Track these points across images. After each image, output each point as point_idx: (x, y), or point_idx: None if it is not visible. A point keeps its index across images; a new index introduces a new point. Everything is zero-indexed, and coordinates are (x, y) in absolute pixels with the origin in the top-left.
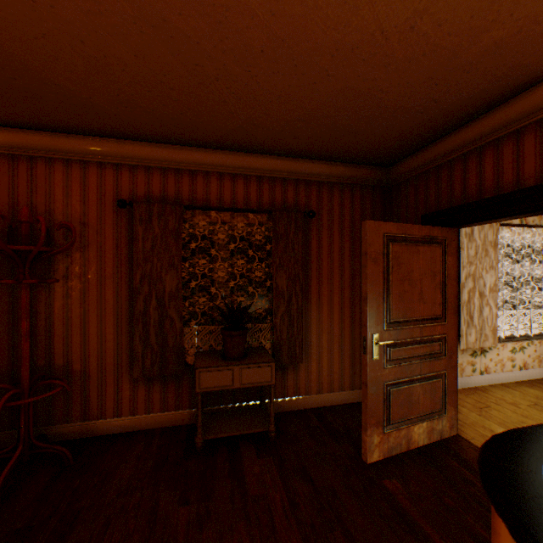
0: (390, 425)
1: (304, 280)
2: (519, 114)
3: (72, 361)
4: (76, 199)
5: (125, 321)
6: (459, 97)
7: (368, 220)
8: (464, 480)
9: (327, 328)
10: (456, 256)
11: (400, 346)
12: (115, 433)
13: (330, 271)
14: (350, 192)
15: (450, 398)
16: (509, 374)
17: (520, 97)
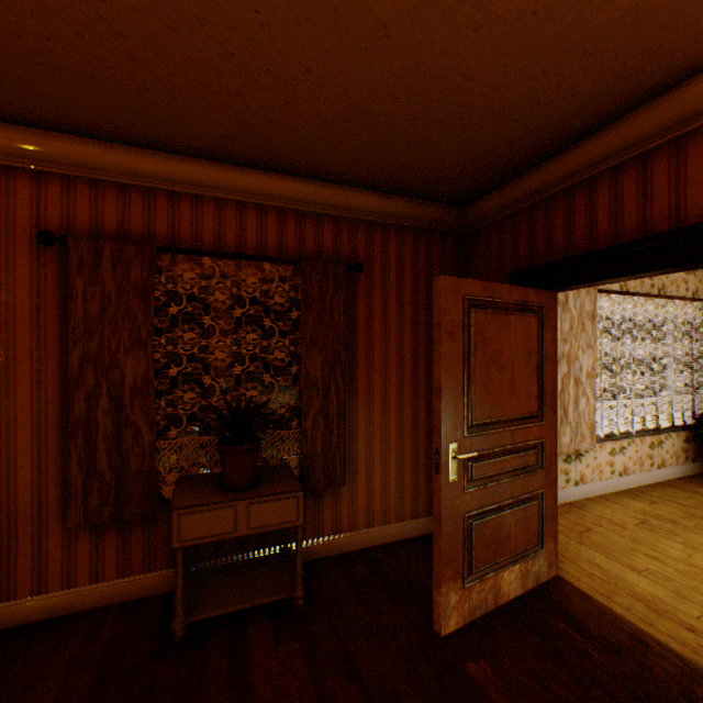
0: (473, 575)
1: (347, 364)
2: (648, 131)
3: None
4: None
5: (54, 433)
6: (571, 98)
7: None
8: (576, 650)
9: (380, 433)
10: (555, 330)
11: (485, 459)
12: (34, 623)
13: (385, 350)
14: (413, 239)
15: (549, 526)
16: (608, 483)
17: (651, 106)
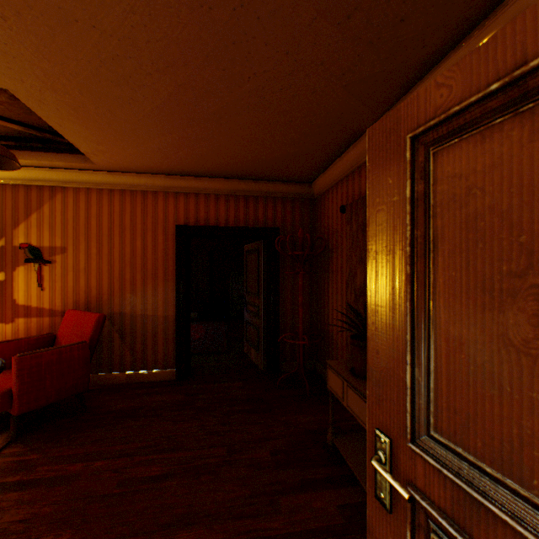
0: None
1: None
2: None
3: (333, 332)
4: (334, 214)
5: None
6: None
7: None
8: None
9: None
10: None
11: None
12: None
13: None
14: None
15: None
16: None
17: None
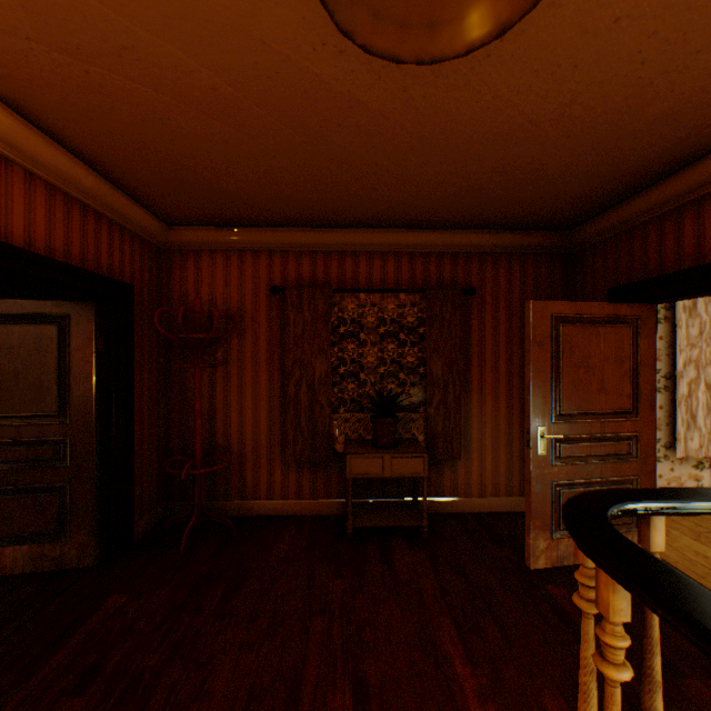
0: (560, 531)
1: (462, 366)
2: None
3: (231, 442)
4: (234, 288)
5: (277, 405)
6: (639, 158)
7: (544, 294)
8: None
9: (490, 422)
10: (653, 338)
11: (573, 442)
12: (268, 515)
13: (494, 356)
14: (520, 262)
15: None
16: None
17: None
